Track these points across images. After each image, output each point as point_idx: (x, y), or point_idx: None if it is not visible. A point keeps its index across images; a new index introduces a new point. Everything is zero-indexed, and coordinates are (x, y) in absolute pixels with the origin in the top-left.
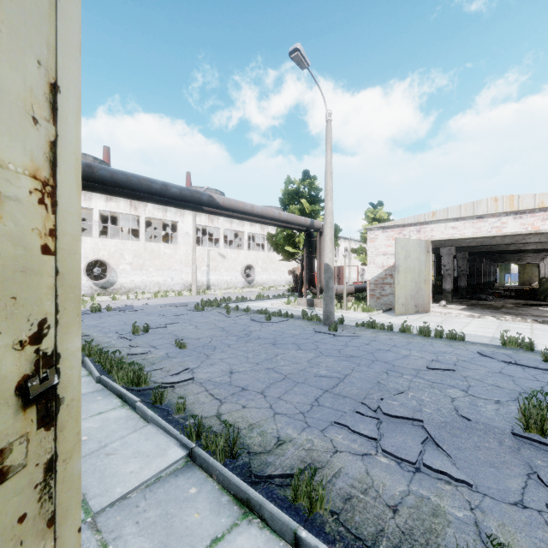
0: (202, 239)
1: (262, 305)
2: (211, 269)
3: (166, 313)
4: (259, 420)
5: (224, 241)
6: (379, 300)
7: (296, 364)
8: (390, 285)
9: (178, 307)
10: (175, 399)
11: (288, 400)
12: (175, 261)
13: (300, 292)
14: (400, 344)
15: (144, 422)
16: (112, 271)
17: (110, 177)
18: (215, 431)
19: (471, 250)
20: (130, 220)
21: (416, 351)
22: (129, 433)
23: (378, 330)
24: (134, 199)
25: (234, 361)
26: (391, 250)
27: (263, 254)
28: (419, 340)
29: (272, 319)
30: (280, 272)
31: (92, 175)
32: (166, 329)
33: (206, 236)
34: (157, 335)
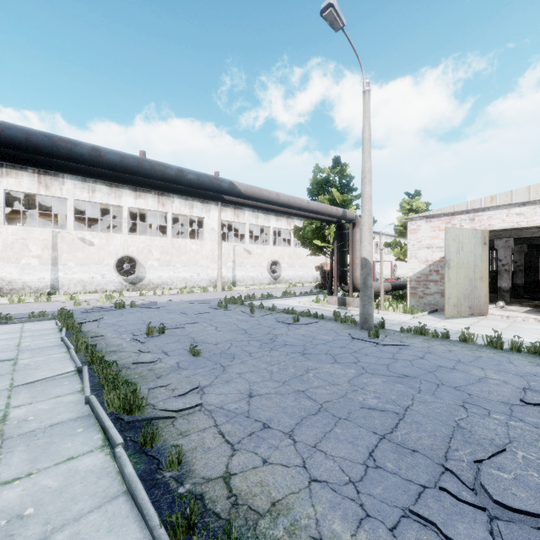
0: (229, 235)
1: (288, 303)
2: (237, 265)
3: (188, 311)
4: (287, 494)
5: (250, 237)
6: (422, 299)
7: (334, 385)
8: (435, 283)
9: (201, 304)
10: (172, 439)
11: (329, 452)
12: (201, 257)
13: (329, 289)
14: (466, 359)
15: (120, 483)
16: (141, 267)
17: (119, 162)
18: (218, 513)
19: (530, 242)
20: (158, 217)
21: (493, 371)
22: (89, 511)
23: (430, 337)
24: (149, 188)
25: (254, 378)
26: (437, 242)
27: (289, 250)
28: (490, 354)
29: (300, 320)
30: (307, 268)
31: (99, 159)
32: (184, 330)
33: (232, 232)
34: (172, 337)
